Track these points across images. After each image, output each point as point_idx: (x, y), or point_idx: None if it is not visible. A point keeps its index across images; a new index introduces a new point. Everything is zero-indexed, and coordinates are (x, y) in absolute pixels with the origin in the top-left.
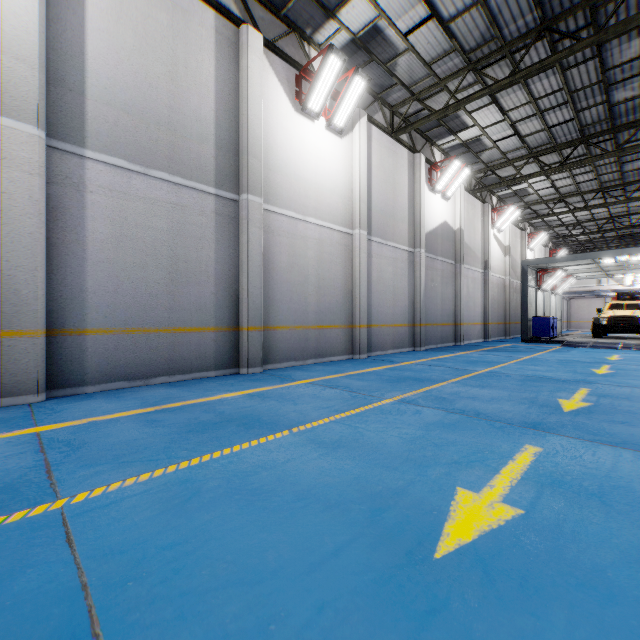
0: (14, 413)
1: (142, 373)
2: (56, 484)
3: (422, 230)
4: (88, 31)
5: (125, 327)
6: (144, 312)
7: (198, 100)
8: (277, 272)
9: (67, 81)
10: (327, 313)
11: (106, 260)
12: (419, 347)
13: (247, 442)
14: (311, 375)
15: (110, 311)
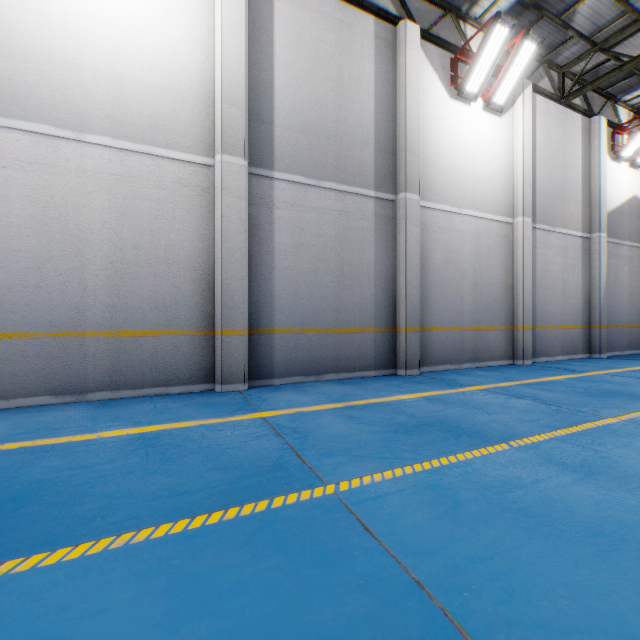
0: (234, 398)
1: (315, 369)
2: (313, 469)
3: (602, 210)
4: (275, 67)
5: (302, 327)
6: (316, 313)
7: (360, 108)
8: (432, 270)
9: (261, 115)
10: (484, 313)
11: (288, 267)
12: (597, 354)
13: (467, 451)
14: (478, 381)
15: (291, 313)
